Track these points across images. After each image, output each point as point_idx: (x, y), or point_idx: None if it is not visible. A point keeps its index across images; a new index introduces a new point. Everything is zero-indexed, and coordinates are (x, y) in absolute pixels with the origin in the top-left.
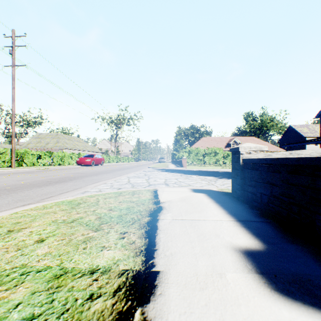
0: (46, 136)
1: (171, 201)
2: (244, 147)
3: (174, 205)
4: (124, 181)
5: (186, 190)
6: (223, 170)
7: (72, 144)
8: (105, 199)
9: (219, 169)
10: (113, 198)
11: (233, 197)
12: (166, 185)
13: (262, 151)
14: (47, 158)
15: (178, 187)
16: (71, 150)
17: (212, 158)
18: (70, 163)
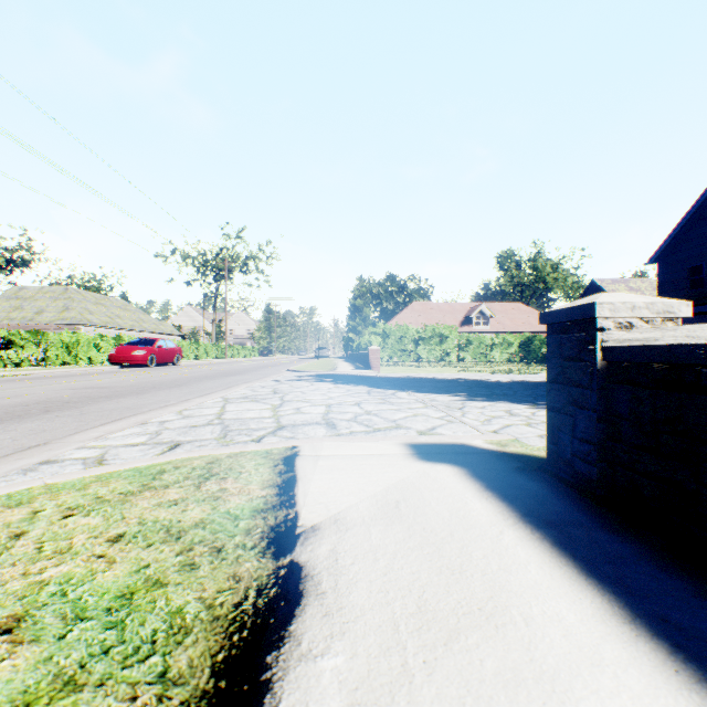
0: (38, 294)
1: (344, 524)
2: (612, 303)
3: (358, 553)
4: (206, 415)
5: (393, 450)
6: (465, 376)
7: (105, 314)
8: (59, 521)
9: (457, 375)
10: (101, 512)
11: (567, 486)
12: (330, 429)
13: (670, 319)
14: (28, 348)
15: (366, 439)
16: (102, 328)
17: (434, 349)
18: (94, 360)
